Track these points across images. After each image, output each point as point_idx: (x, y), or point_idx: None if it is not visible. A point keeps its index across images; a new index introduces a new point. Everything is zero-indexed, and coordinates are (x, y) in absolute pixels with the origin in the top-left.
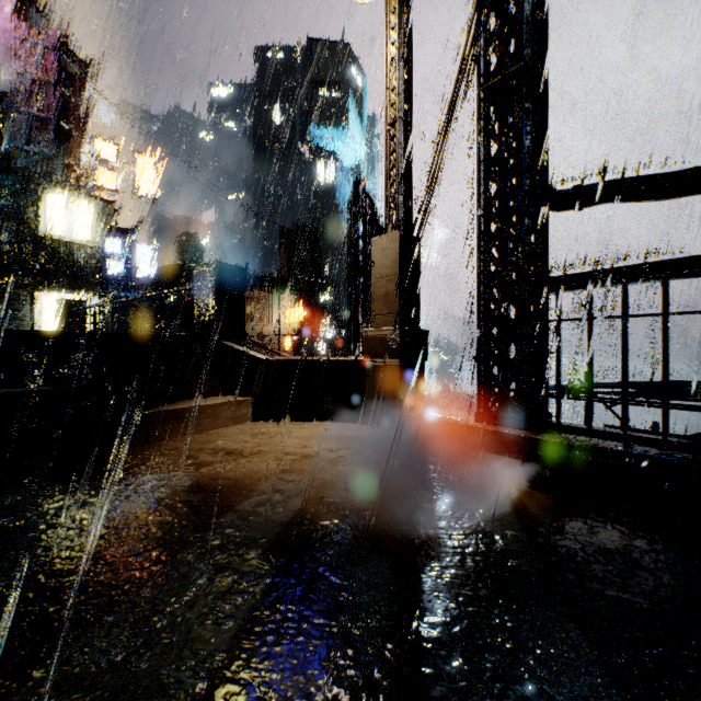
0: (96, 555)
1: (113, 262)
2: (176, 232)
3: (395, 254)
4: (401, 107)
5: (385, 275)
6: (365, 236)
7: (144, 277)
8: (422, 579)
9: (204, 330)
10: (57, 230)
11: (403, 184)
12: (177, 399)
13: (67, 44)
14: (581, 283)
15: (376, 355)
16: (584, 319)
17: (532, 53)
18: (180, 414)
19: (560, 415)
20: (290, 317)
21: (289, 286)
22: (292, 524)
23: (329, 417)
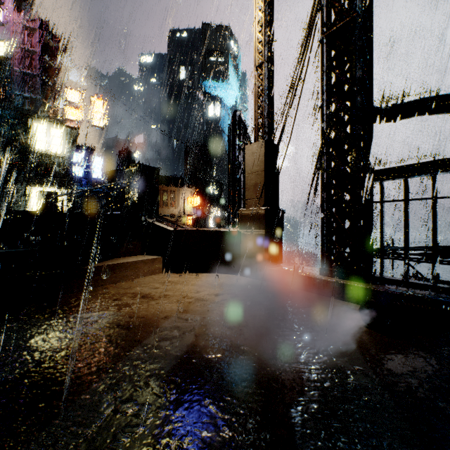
0: (28, 385)
1: (77, 167)
2: (119, 149)
3: (262, 156)
4: (265, 54)
5: (254, 171)
6: (240, 147)
7: (97, 177)
8: (291, 414)
9: (131, 210)
10: (40, 147)
11: (267, 108)
12: (111, 257)
13: (47, 27)
14: (400, 173)
15: (248, 227)
16: (401, 200)
17: (362, 7)
18: (111, 268)
19: (383, 271)
20: (191, 203)
21: (190, 183)
22: (185, 357)
23: (215, 270)
